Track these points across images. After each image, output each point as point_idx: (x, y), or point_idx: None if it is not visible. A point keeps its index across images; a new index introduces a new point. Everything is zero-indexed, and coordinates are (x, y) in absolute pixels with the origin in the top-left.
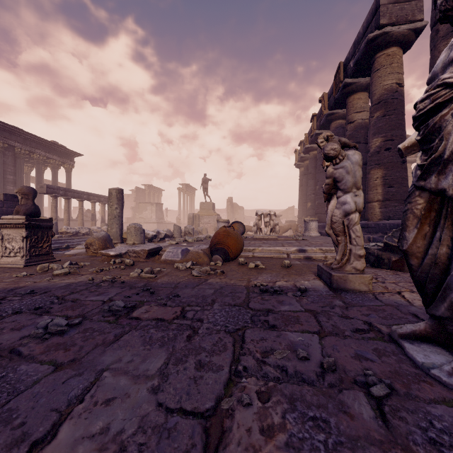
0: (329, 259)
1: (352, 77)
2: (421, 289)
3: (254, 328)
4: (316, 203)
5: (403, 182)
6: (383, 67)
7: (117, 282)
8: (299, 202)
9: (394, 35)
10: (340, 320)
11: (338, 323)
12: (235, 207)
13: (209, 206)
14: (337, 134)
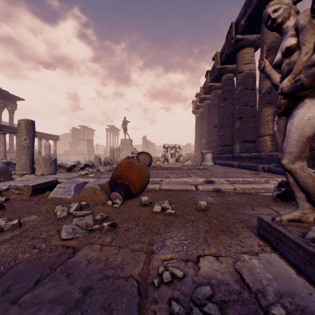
0: (238, 191)
1: (243, 33)
2: None
3: None
4: (209, 139)
5: None
6: None
7: None
8: (195, 139)
9: None
10: None
11: None
12: (148, 143)
13: (127, 141)
14: (227, 84)
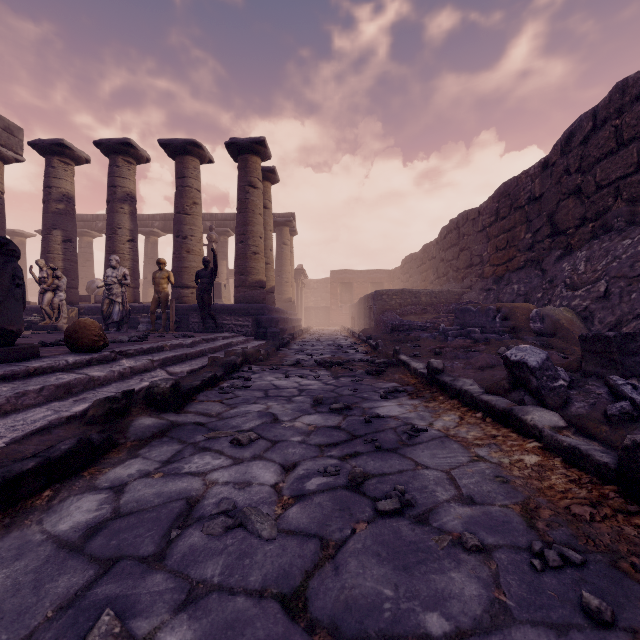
0: None
1: None
2: (105, 319)
3: None
4: None
5: None
6: None
7: None
8: None
9: (3, 154)
10: None
11: None
12: None
13: None
14: None
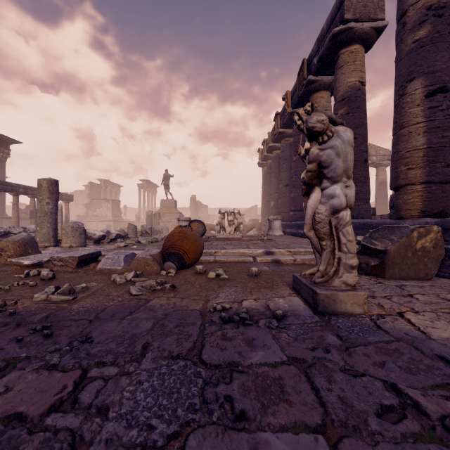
0: (298, 262)
1: (316, 74)
2: None
3: (205, 428)
4: (279, 202)
5: (365, 181)
6: (347, 64)
7: (3, 312)
8: (263, 201)
9: (358, 31)
10: (348, 381)
11: (347, 390)
12: (199, 205)
13: (170, 203)
14: (300, 133)
